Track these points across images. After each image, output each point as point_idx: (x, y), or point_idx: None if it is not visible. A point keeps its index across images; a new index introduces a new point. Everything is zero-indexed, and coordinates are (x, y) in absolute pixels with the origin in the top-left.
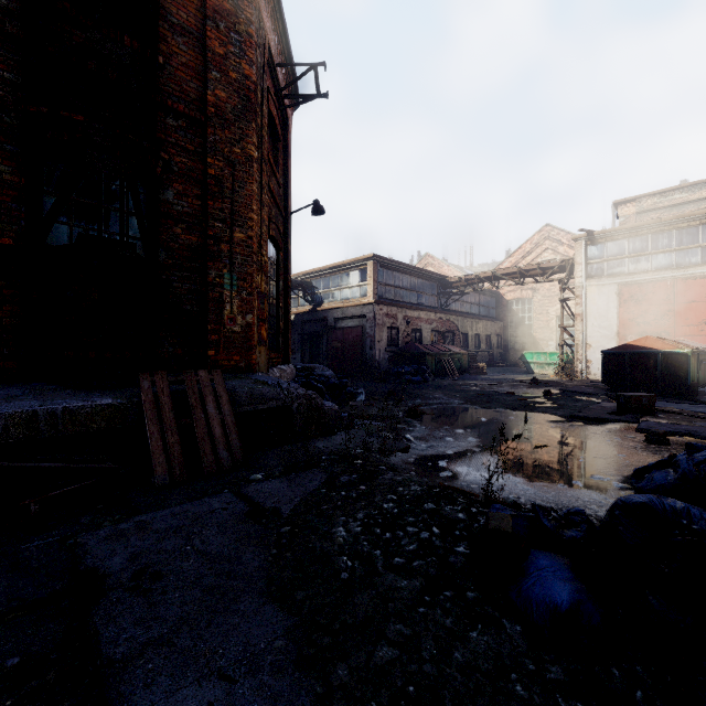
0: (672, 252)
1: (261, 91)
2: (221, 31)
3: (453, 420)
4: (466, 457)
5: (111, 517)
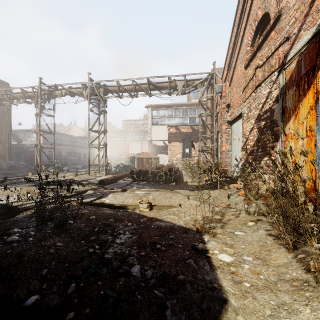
0: (119, 137)
1: (7, 109)
2: None
3: None
4: None
5: None
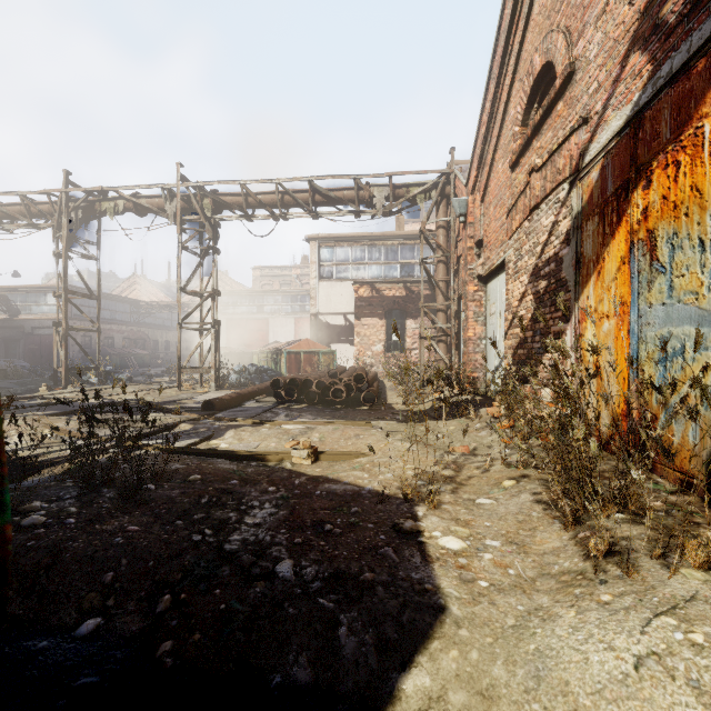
0: (247, 306)
1: None
2: None
3: None
4: None
5: None
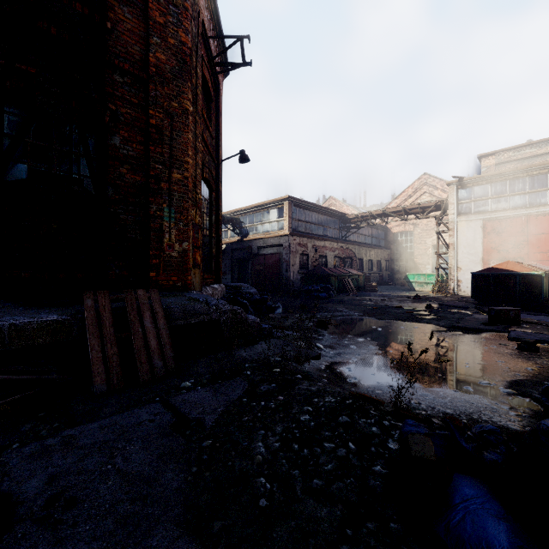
0: (526, 194)
1: (196, 56)
2: (161, 3)
3: (355, 330)
4: (368, 363)
5: (50, 426)
